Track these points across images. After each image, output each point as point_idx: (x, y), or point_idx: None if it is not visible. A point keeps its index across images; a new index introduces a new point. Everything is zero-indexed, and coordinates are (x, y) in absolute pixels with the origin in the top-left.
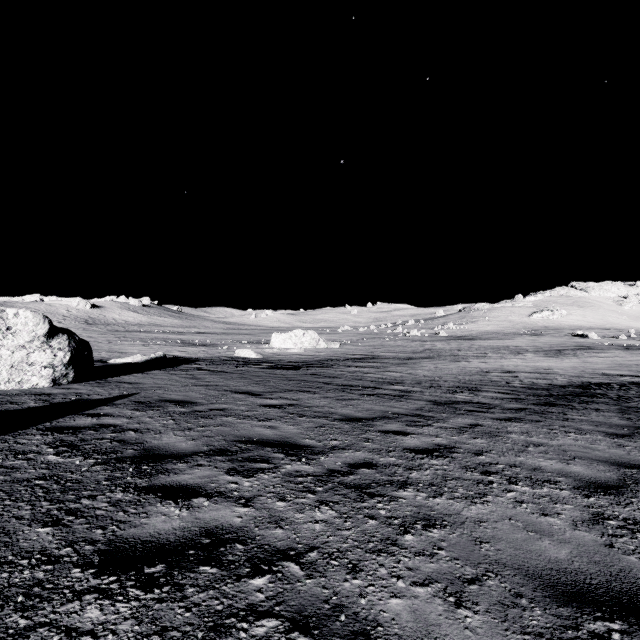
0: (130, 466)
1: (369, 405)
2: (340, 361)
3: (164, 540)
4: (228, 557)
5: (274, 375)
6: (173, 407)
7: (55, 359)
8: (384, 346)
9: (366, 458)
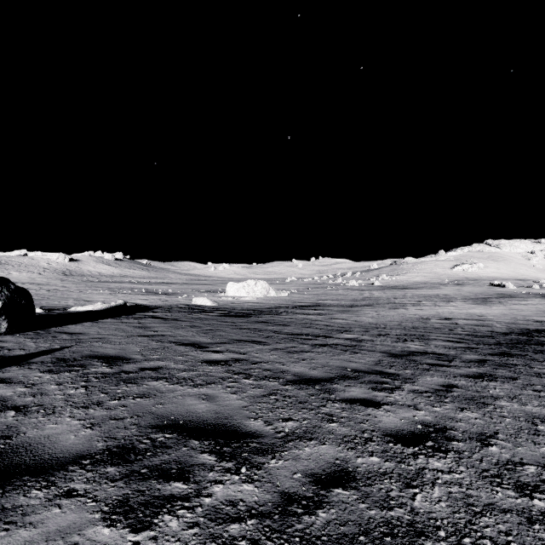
0: None
1: (323, 359)
2: (289, 308)
3: None
4: None
5: (225, 323)
6: (98, 366)
7: None
8: (327, 295)
9: (337, 459)
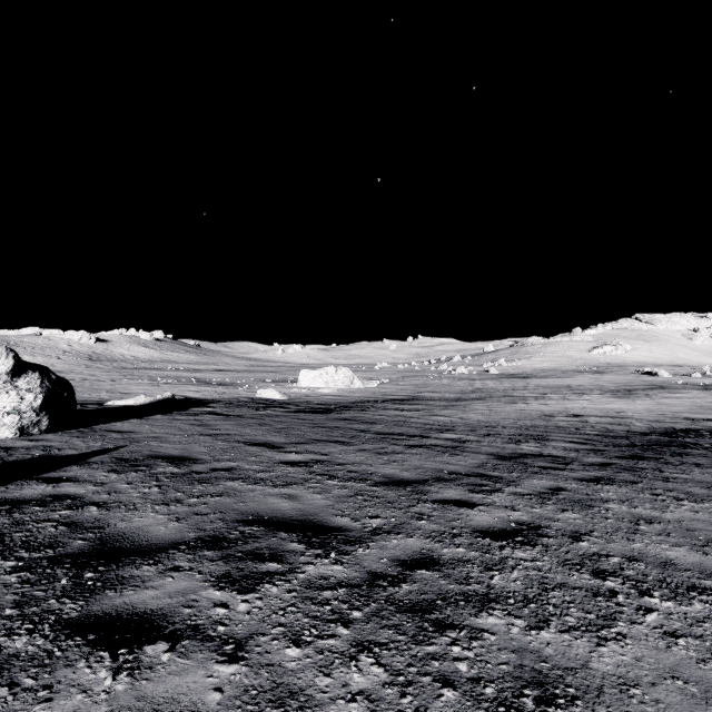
0: (66, 573)
1: (417, 461)
2: (378, 403)
3: None
4: None
5: (300, 420)
6: (164, 466)
7: (22, 403)
8: (428, 385)
9: (423, 549)
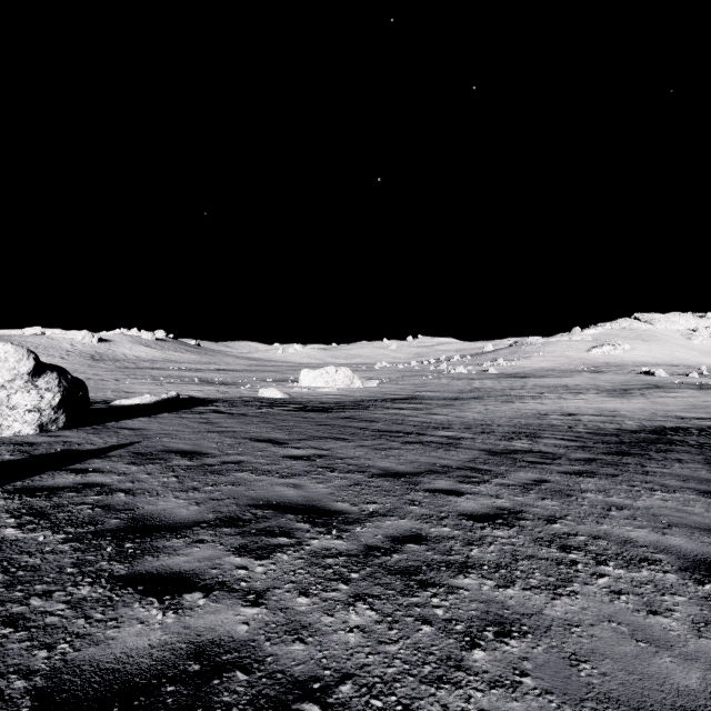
0: (109, 544)
1: (413, 456)
2: (378, 402)
3: (133, 667)
4: (223, 697)
5: (302, 419)
6: (178, 460)
7: (42, 401)
8: (427, 385)
9: (413, 528)
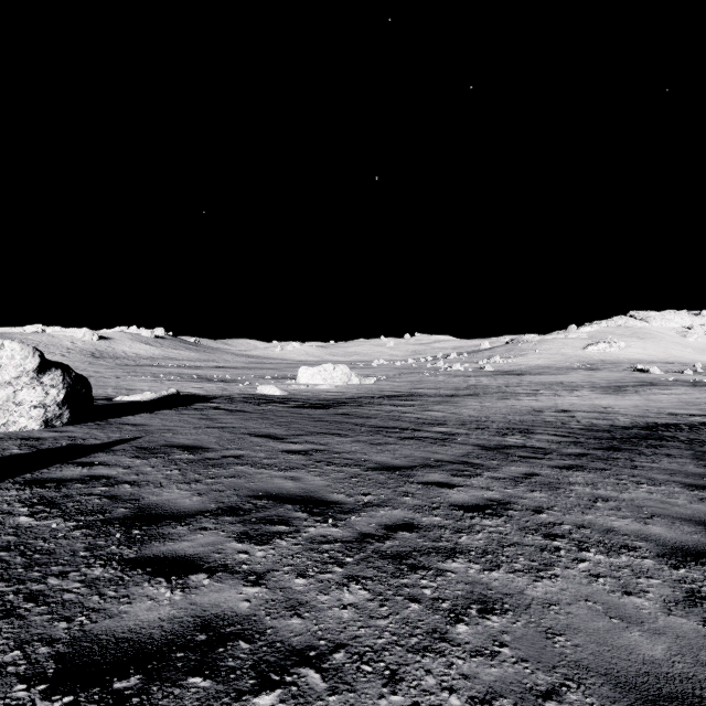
0: (118, 530)
1: (408, 450)
2: (375, 399)
3: (146, 637)
4: (227, 662)
5: (300, 415)
6: (180, 454)
7: (47, 398)
8: (424, 382)
9: (406, 518)
